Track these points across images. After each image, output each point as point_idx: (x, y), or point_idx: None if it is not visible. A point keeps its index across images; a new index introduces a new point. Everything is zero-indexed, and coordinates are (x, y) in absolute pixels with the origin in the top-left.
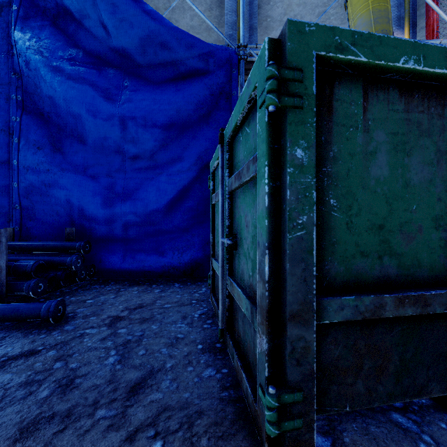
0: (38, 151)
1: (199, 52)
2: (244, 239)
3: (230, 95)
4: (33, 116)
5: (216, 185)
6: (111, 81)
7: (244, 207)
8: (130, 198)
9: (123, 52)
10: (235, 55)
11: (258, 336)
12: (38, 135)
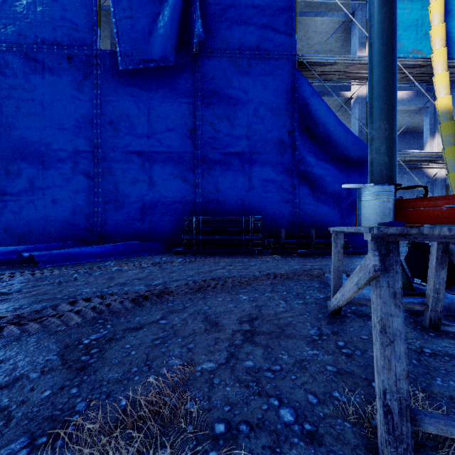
0: (308, 196)
1: None
2: None
3: None
4: (302, 180)
5: None
6: (339, 167)
7: None
8: (350, 217)
9: (347, 156)
10: None
11: None
12: (306, 189)
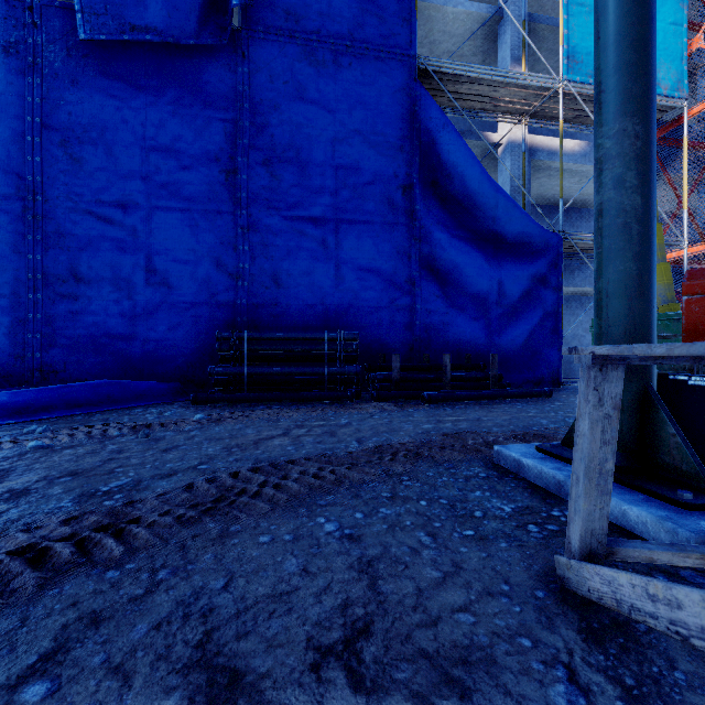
0: (437, 298)
1: (545, 239)
2: None
3: (557, 265)
4: (426, 271)
5: None
6: (485, 251)
7: None
8: (501, 334)
9: (498, 234)
10: (561, 240)
11: None
12: (433, 286)
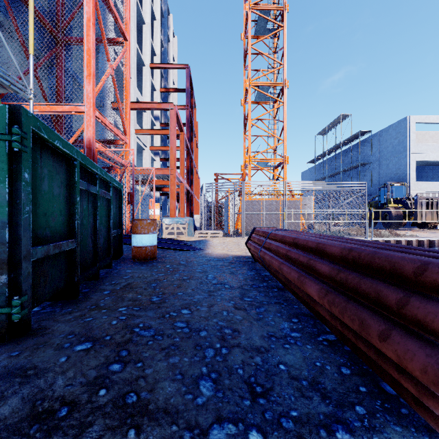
0: None
1: None
2: None
3: None
4: None
5: None
6: None
7: None
8: None
9: None
10: None
11: None
12: None
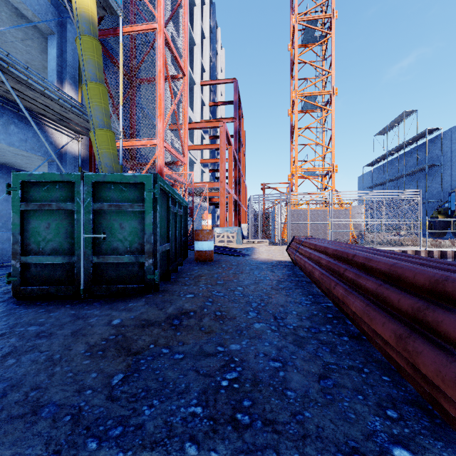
0: None
1: None
2: (118, 234)
3: None
4: None
5: (29, 195)
6: None
7: (118, 220)
8: None
9: None
10: None
11: (145, 262)
12: None
